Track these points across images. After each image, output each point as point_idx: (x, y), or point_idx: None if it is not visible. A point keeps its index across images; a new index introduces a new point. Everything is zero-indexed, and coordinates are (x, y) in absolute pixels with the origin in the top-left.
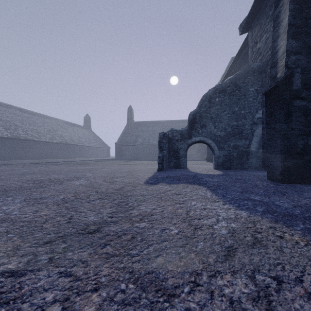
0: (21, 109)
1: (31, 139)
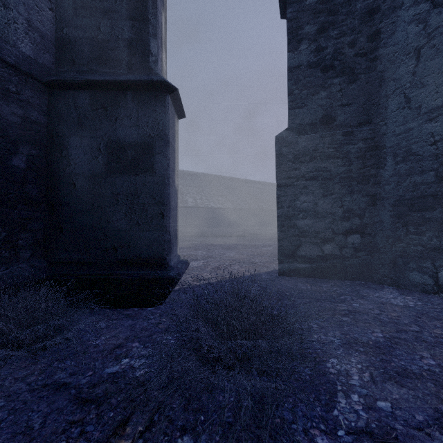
0: (259, 182)
1: (270, 209)
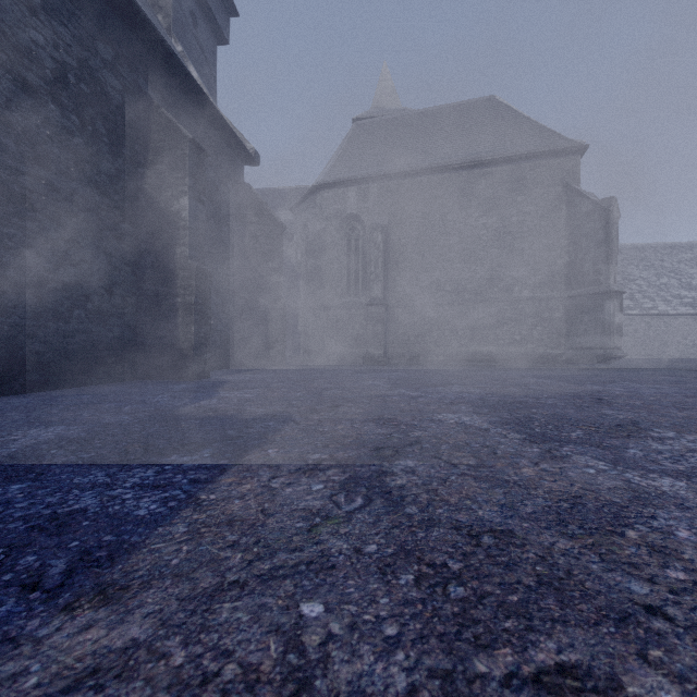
0: None
1: None
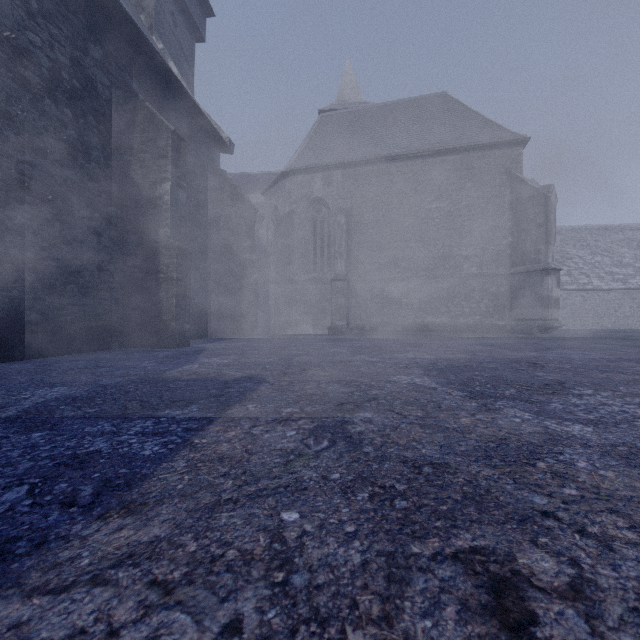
0: None
1: None
